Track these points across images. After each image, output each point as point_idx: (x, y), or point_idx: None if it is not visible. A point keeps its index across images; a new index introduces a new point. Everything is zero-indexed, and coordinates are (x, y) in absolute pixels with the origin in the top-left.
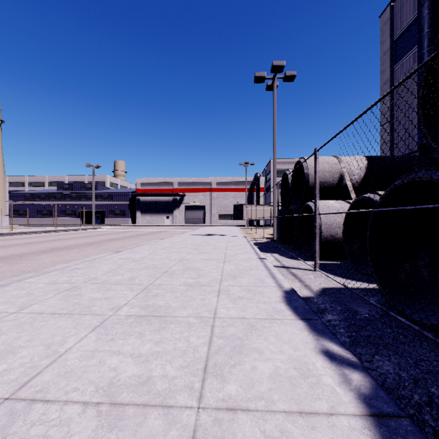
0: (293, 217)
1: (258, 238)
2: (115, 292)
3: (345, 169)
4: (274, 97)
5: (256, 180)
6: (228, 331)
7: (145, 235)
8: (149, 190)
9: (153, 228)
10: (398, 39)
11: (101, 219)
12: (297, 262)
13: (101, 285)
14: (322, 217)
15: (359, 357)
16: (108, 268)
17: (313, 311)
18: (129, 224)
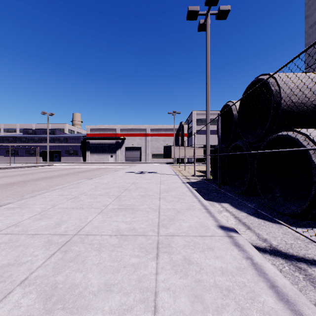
0: (236, 154)
1: (189, 176)
2: None
3: None
4: (207, 32)
5: (181, 127)
6: None
7: (83, 172)
8: (96, 134)
9: (98, 164)
10: None
11: (59, 157)
12: (282, 231)
13: None
14: None
15: None
16: None
17: None
18: (80, 162)
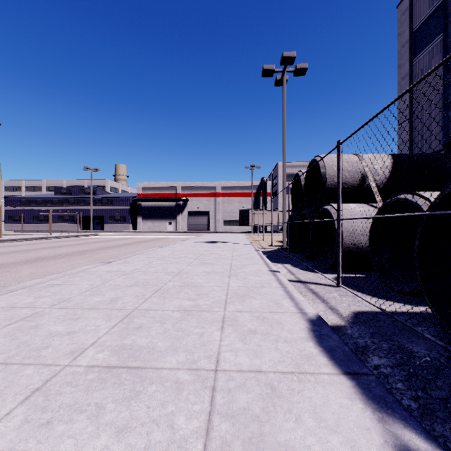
0: (306, 222)
1: (266, 245)
2: (85, 322)
3: (367, 168)
4: (283, 92)
5: (263, 185)
6: (237, 401)
7: (144, 242)
8: (150, 195)
9: (154, 234)
10: (418, 30)
11: (101, 225)
12: (314, 275)
13: (71, 311)
14: (343, 222)
15: (444, 444)
16: (89, 285)
17: (357, 357)
18: (129, 230)
